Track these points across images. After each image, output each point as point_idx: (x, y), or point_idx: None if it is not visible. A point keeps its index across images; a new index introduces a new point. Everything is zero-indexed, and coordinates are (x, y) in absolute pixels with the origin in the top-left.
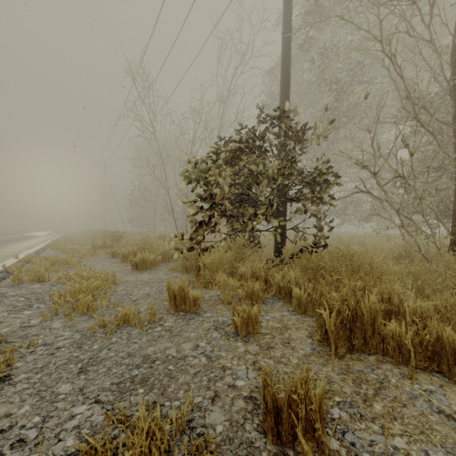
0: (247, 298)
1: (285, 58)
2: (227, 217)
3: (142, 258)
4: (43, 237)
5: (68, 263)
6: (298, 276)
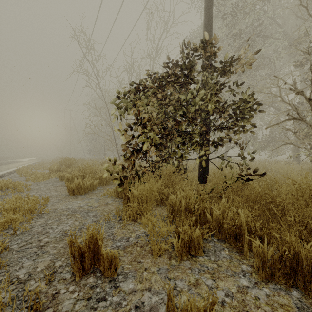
0: (184, 248)
1: (208, 6)
2: (157, 146)
3: (78, 184)
4: (21, 163)
5: (16, 187)
6: (244, 216)
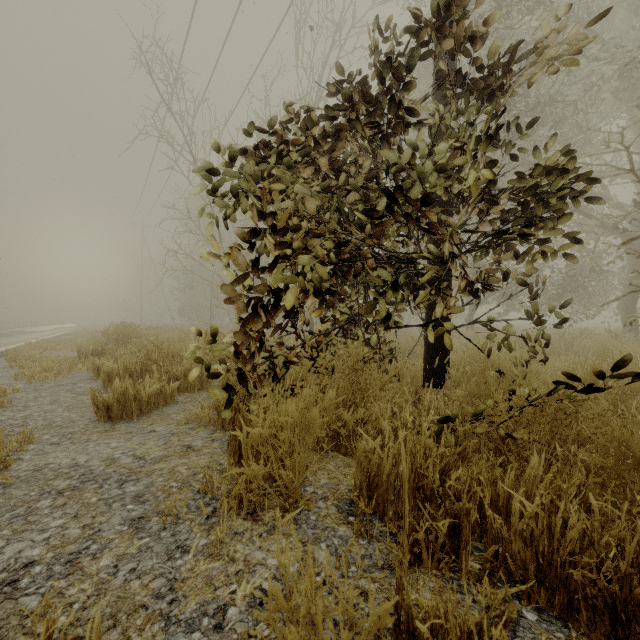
0: None
1: None
2: (323, 296)
3: (123, 391)
4: (30, 335)
5: None
6: None
